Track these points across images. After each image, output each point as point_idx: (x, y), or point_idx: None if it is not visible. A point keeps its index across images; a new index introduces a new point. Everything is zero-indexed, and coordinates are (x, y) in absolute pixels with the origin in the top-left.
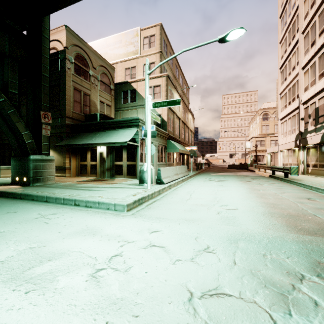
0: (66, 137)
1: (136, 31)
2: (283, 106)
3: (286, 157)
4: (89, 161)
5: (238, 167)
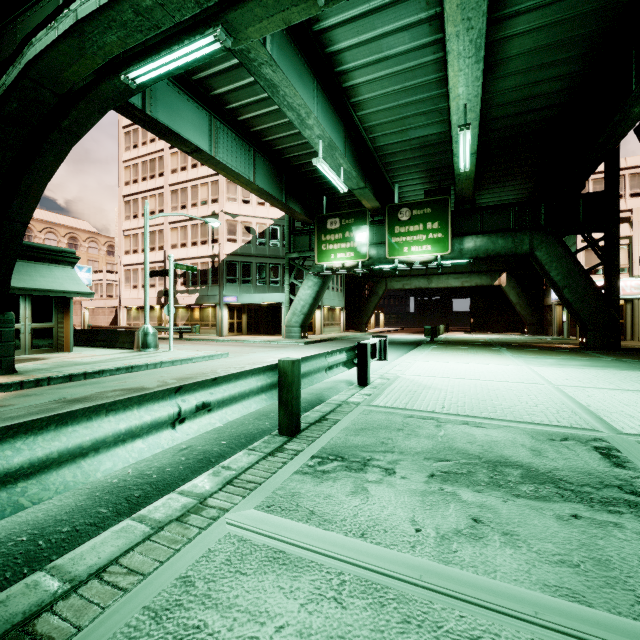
0: None
1: None
2: (131, 249)
3: (136, 316)
4: None
5: None
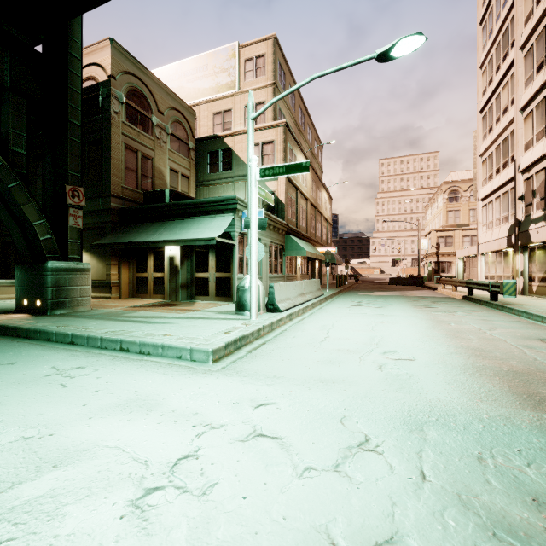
0: (111, 231)
1: (233, 48)
2: (487, 176)
3: (491, 265)
4: (152, 272)
5: (407, 282)
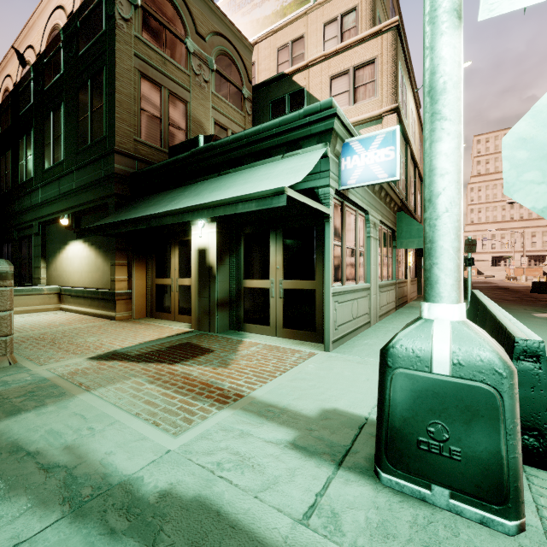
0: (114, 210)
1: None
2: None
3: None
4: (176, 277)
5: None
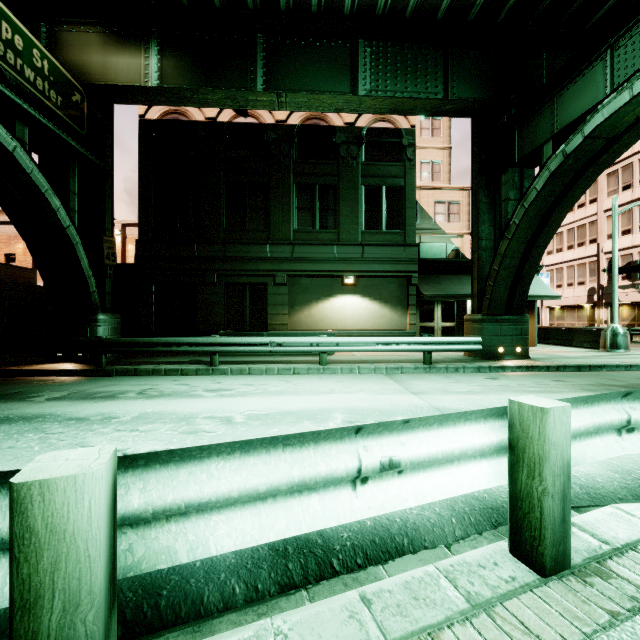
0: (417, 281)
1: None
2: (554, 248)
3: (559, 315)
4: (440, 322)
5: None
